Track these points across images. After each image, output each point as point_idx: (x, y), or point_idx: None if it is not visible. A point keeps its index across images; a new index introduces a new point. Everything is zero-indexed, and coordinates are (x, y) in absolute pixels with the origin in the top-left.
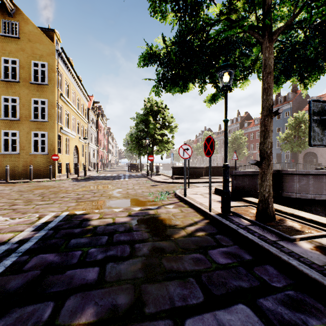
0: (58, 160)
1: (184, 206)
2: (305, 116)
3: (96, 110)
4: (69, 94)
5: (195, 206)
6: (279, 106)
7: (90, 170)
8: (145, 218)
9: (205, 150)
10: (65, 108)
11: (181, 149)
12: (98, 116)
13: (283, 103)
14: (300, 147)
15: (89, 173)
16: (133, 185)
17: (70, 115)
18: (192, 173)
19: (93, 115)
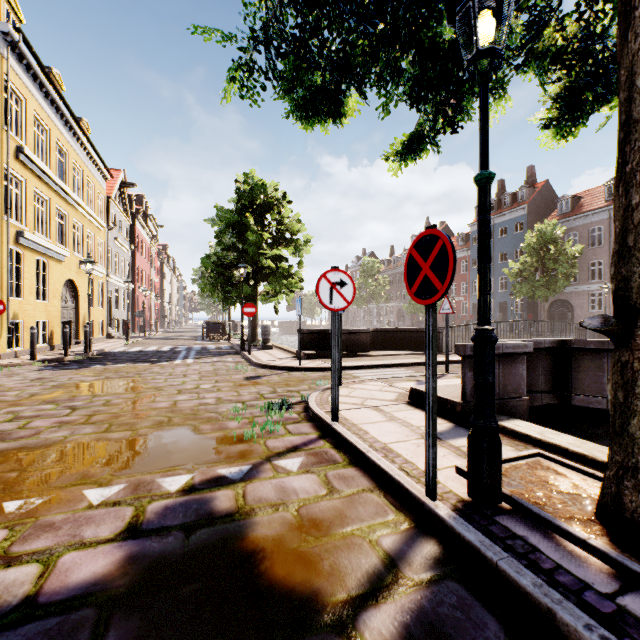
0: (11, 315)
1: (336, 460)
2: (557, 231)
3: (129, 203)
4: (48, 154)
5: (373, 462)
6: (505, 212)
7: (112, 337)
8: (189, 545)
9: (409, 281)
10: (34, 185)
11: (325, 283)
12: (134, 218)
13: (511, 206)
14: (549, 291)
15: (104, 345)
16: (199, 377)
17: (51, 206)
18: (345, 345)
19: (121, 213)
